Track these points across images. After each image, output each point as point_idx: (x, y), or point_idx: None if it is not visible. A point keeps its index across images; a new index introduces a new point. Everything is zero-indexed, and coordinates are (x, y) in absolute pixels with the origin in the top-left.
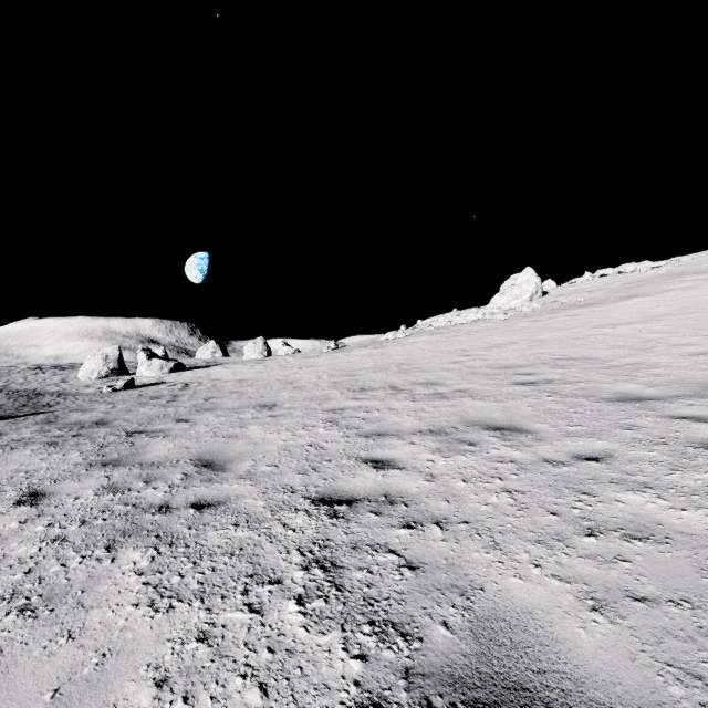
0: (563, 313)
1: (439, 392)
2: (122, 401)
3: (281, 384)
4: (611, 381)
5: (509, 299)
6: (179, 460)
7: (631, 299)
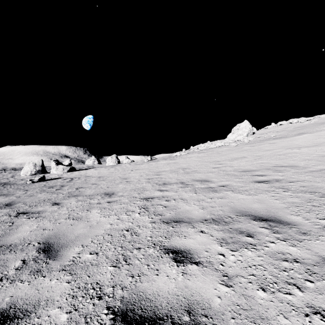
0: (266, 142)
1: (210, 186)
2: (32, 189)
3: (120, 179)
4: (319, 181)
5: (236, 135)
6: (30, 243)
7: (301, 135)
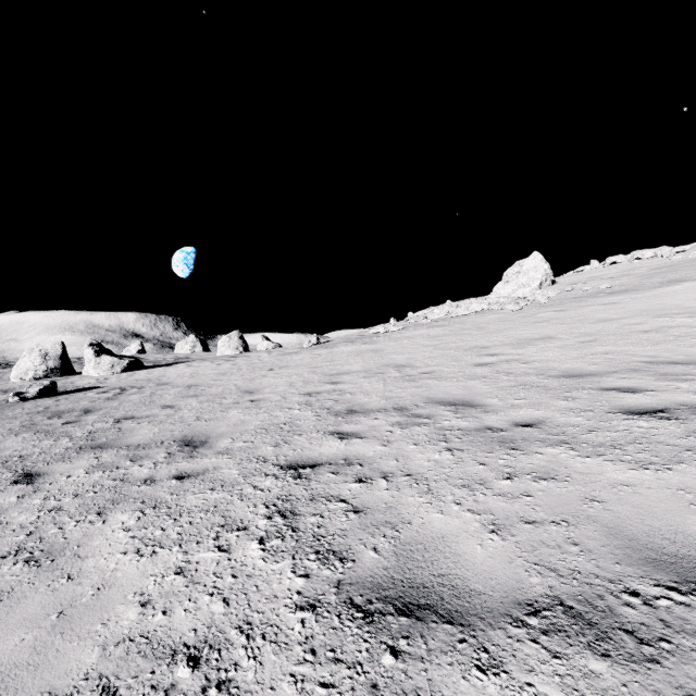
0: (593, 301)
1: (488, 425)
2: (8, 419)
3: (237, 394)
4: None
5: (514, 287)
6: None
7: (677, 283)
